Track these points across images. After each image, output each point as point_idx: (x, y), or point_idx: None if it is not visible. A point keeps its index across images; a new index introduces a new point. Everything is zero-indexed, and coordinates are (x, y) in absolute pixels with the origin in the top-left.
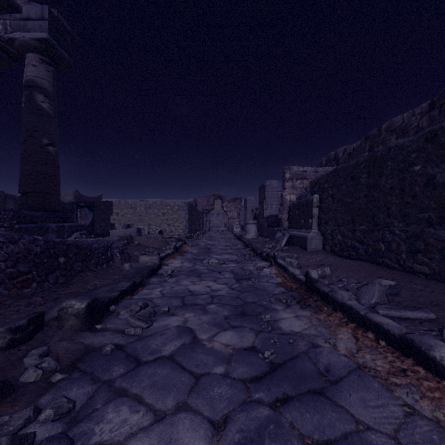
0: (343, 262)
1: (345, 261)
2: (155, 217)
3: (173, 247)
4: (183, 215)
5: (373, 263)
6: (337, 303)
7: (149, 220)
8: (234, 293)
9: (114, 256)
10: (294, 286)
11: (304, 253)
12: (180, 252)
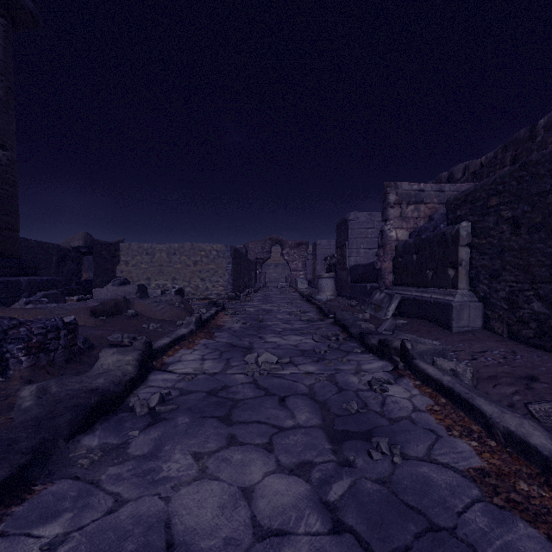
0: None
1: None
2: (182, 267)
3: (195, 320)
4: (224, 264)
5: None
6: None
7: (173, 272)
8: None
9: (10, 363)
10: None
11: (447, 336)
12: (209, 328)
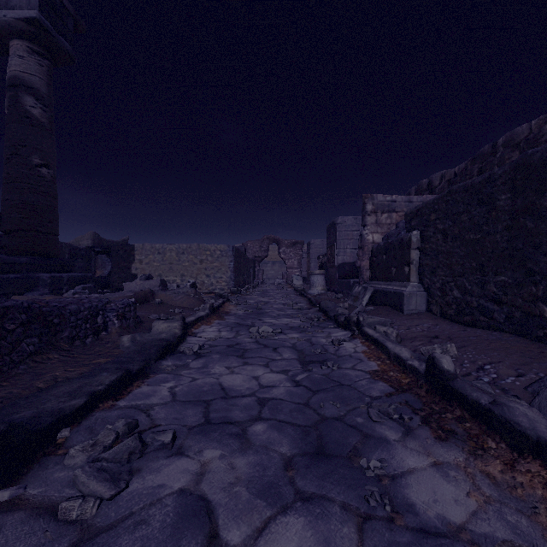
0: (469, 333)
1: (471, 330)
2: (190, 265)
3: (209, 306)
4: (227, 262)
5: (523, 336)
6: (523, 437)
7: (182, 269)
8: (300, 394)
9: (109, 324)
10: (404, 380)
11: (399, 316)
12: (219, 313)
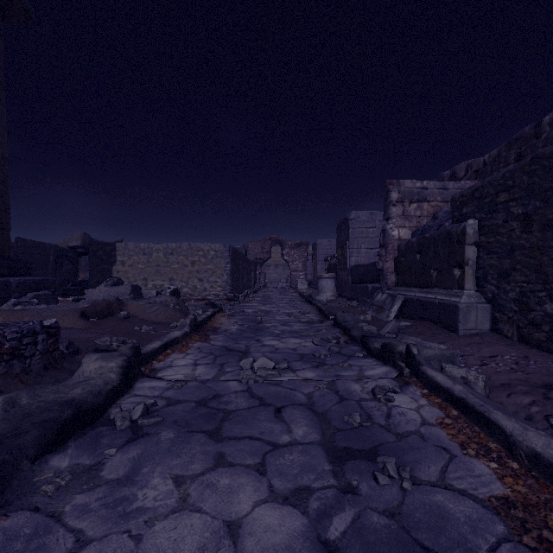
0: None
1: None
2: (180, 268)
3: (189, 322)
4: (222, 264)
5: None
6: None
7: (170, 272)
8: None
9: None
10: None
11: (454, 339)
12: (205, 330)
